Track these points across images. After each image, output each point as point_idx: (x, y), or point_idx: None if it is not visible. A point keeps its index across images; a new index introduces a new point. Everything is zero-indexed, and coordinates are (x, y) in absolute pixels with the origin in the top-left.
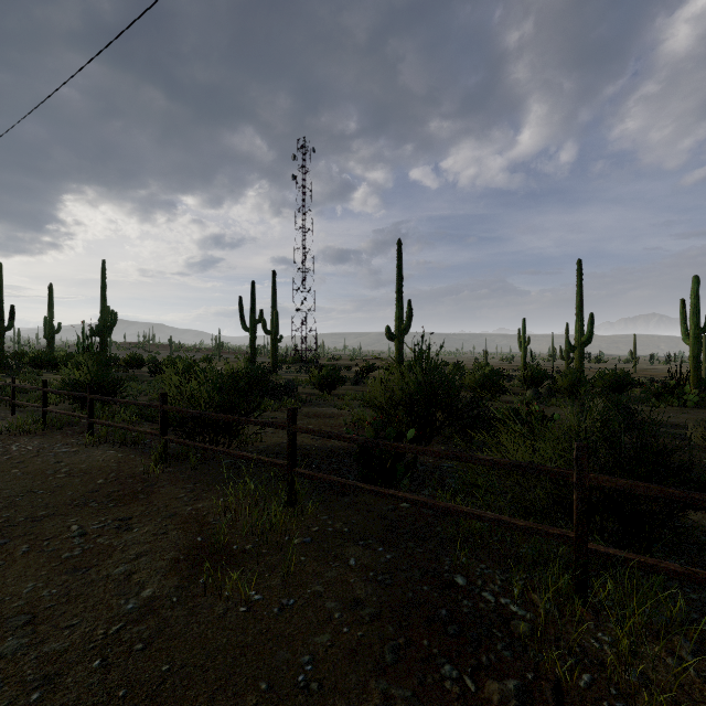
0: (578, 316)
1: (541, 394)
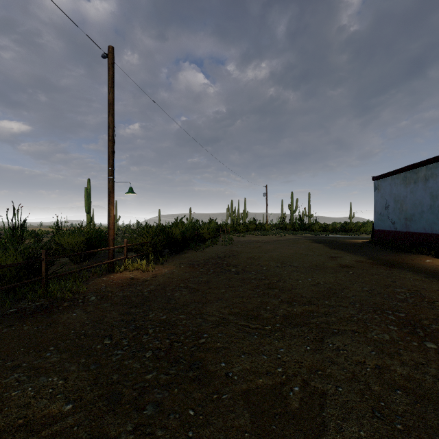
0: None
1: None
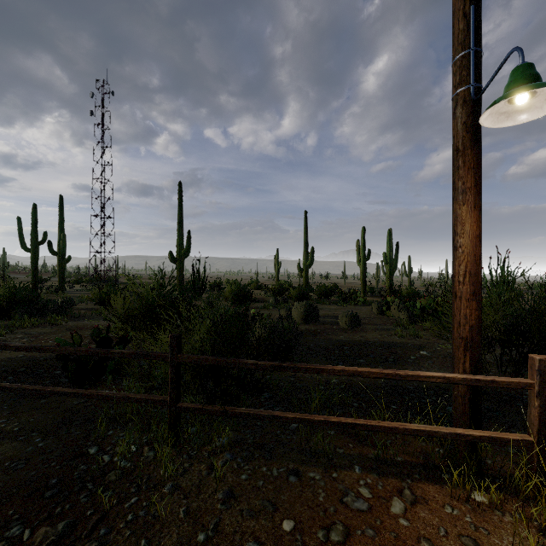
0: (305, 248)
1: (278, 301)
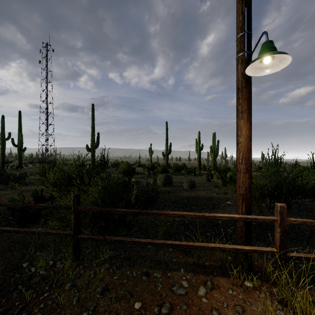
0: (166, 143)
1: (150, 173)
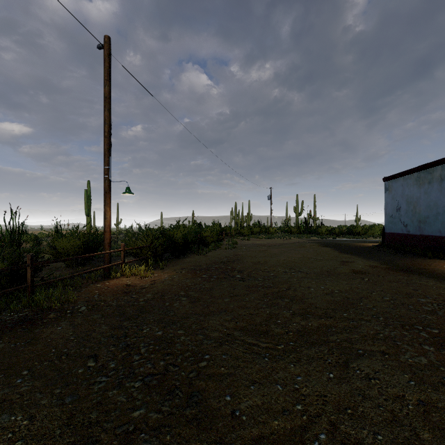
0: None
1: None
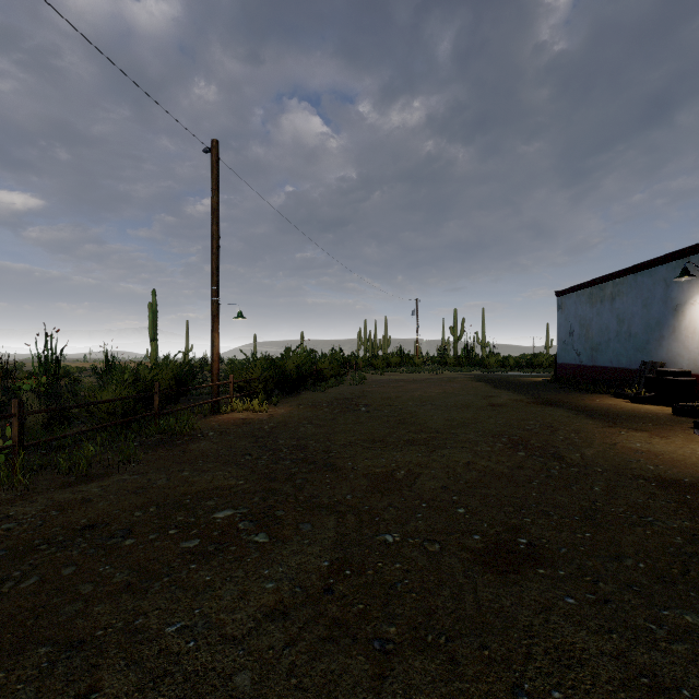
0: None
1: None
